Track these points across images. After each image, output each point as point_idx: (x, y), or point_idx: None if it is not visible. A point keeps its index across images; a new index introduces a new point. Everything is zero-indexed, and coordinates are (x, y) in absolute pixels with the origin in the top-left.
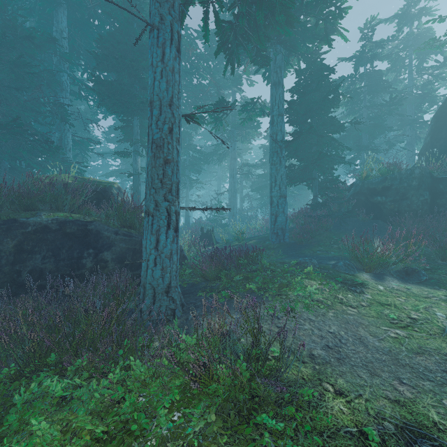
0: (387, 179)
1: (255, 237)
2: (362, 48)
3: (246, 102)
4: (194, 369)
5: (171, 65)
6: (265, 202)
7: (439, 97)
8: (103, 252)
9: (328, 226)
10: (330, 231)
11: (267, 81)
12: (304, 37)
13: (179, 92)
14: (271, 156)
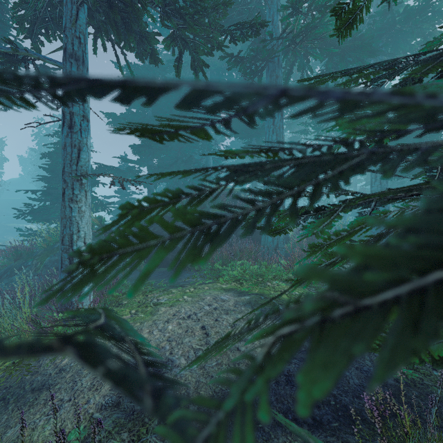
0: None
1: None
2: None
3: None
4: (285, 265)
5: (278, 125)
6: None
7: None
8: (239, 231)
9: None
10: None
11: None
12: (406, 38)
13: (282, 138)
14: None
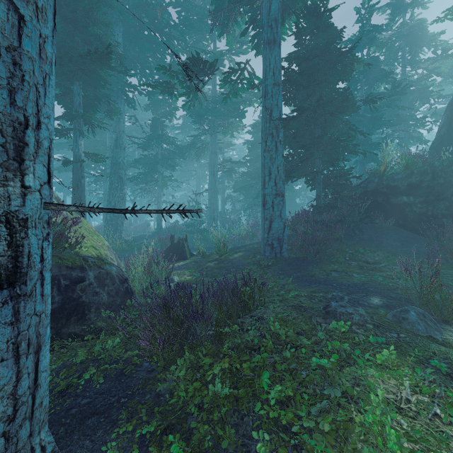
0: (414, 173)
1: (242, 249)
2: (361, 28)
3: (229, 67)
4: None
5: None
6: (249, 205)
7: (432, 94)
8: None
9: (340, 235)
10: (340, 241)
11: (256, 50)
12: None
13: None
14: (264, 139)
